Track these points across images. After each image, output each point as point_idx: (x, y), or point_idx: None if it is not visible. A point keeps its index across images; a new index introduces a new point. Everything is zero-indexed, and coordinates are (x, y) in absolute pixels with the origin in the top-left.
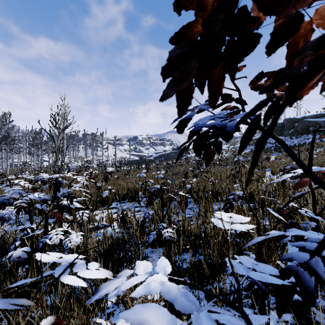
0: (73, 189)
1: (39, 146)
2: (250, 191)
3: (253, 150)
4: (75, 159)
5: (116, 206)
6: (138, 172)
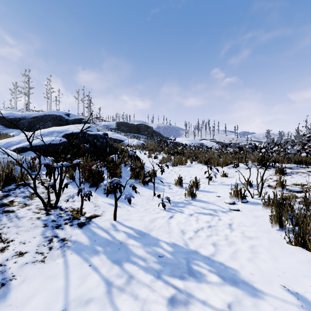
0: None
1: None
2: None
3: None
4: None
5: None
6: None
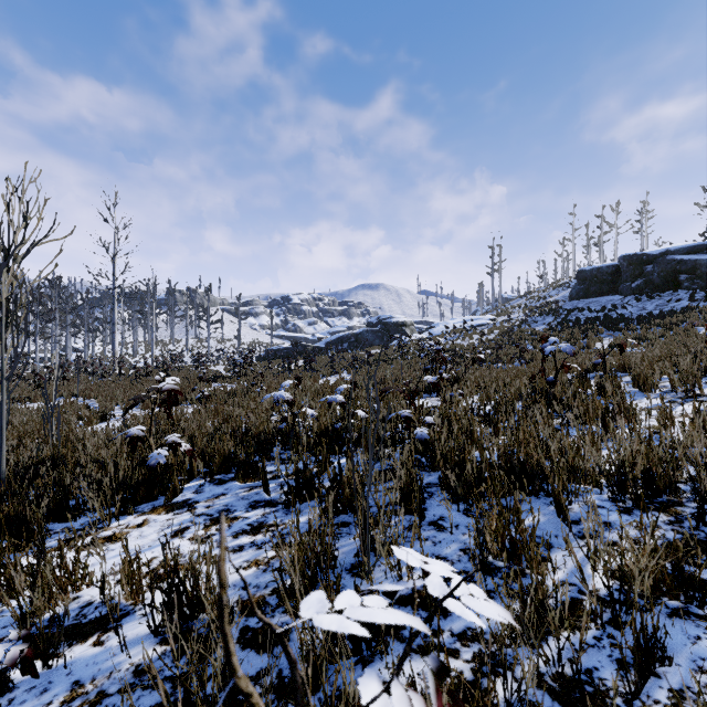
0: (95, 431)
1: (56, 316)
2: (646, 461)
3: (554, 326)
4: (148, 347)
5: (195, 497)
6: (287, 378)
